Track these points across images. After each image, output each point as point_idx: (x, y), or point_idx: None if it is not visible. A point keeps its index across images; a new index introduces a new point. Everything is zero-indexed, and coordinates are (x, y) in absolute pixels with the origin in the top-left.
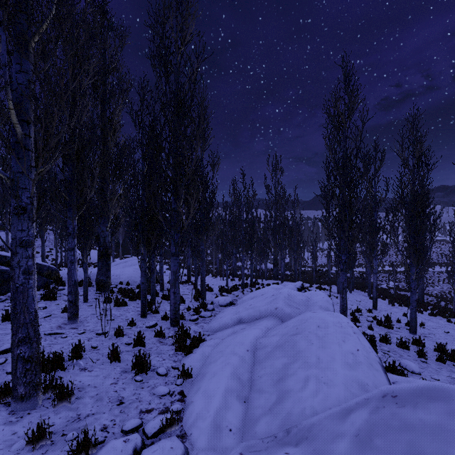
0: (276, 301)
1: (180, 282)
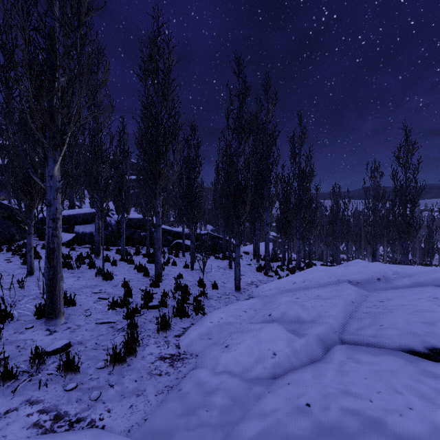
0: (350, 262)
1: (293, 260)
